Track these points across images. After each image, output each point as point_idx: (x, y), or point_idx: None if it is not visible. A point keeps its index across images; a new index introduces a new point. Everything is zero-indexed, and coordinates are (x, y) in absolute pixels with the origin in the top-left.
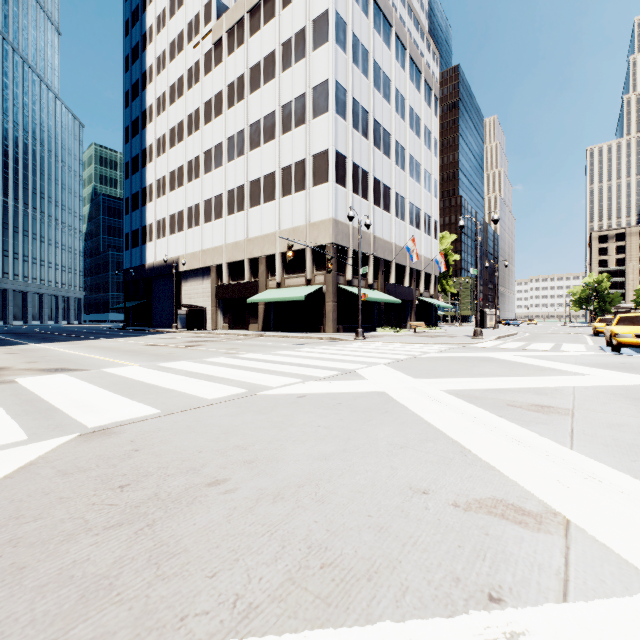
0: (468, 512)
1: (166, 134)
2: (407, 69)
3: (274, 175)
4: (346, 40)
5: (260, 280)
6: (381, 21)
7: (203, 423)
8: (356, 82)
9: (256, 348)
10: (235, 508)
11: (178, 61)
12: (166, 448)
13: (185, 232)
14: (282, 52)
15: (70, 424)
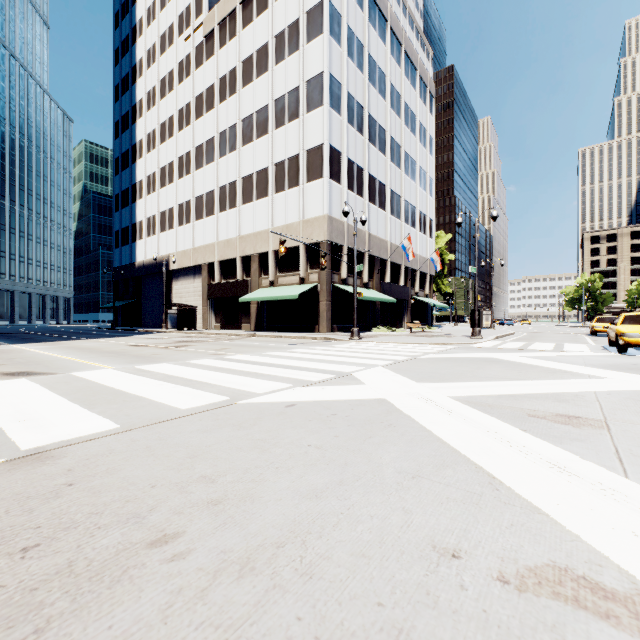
0: (524, 594)
1: (156, 129)
2: (402, 65)
3: (267, 171)
4: (341, 33)
5: (253, 279)
6: (376, 15)
7: (167, 442)
8: (351, 76)
9: (246, 349)
10: (180, 591)
11: (169, 54)
12: (110, 481)
13: (176, 229)
14: (275, 44)
15: (0, 445)
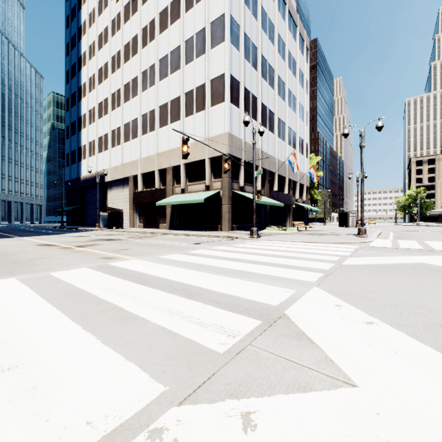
0: None
1: (95, 73)
2: (287, 20)
3: (179, 99)
4: None
5: (167, 187)
6: None
7: None
8: (247, 21)
9: (147, 249)
10: None
11: (104, 15)
12: None
13: (109, 150)
14: None
15: None
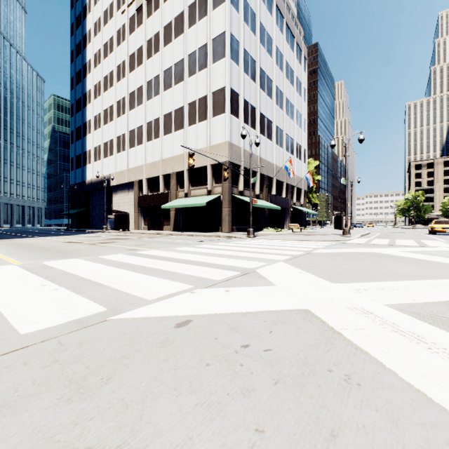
0: None
1: (101, 81)
2: (284, 33)
3: (182, 109)
4: (239, 2)
5: (171, 191)
6: None
7: None
8: (246, 37)
9: (160, 245)
10: None
11: (110, 25)
12: None
13: (115, 155)
14: (188, 12)
15: None
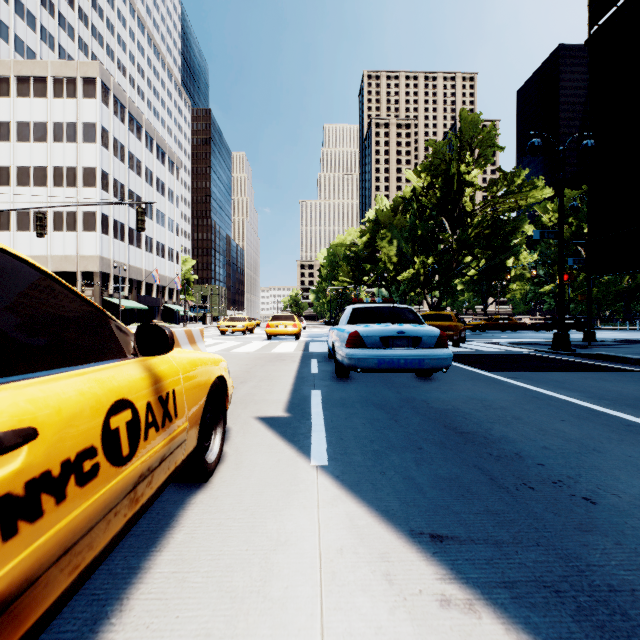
0: None
1: None
2: (155, 153)
3: (46, 213)
4: (109, 142)
5: None
6: (135, 124)
7: None
8: (116, 167)
9: None
10: None
11: None
12: None
13: None
14: (54, 128)
15: None
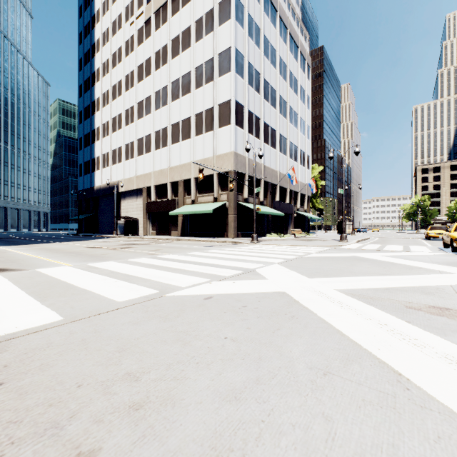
0: None
1: (109, 90)
2: (288, 43)
3: (190, 119)
4: (243, 18)
5: (179, 198)
6: (269, 7)
7: (101, 335)
8: (251, 50)
9: (174, 250)
10: None
11: (118, 35)
12: (40, 379)
13: (123, 163)
14: (195, 27)
15: None
